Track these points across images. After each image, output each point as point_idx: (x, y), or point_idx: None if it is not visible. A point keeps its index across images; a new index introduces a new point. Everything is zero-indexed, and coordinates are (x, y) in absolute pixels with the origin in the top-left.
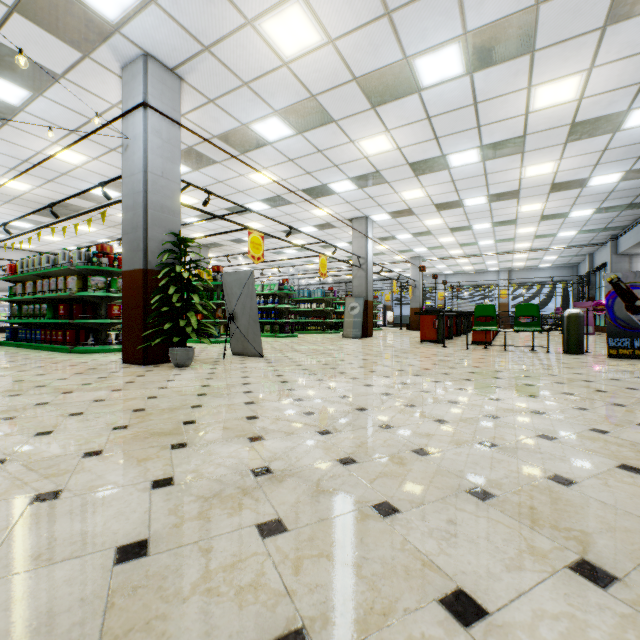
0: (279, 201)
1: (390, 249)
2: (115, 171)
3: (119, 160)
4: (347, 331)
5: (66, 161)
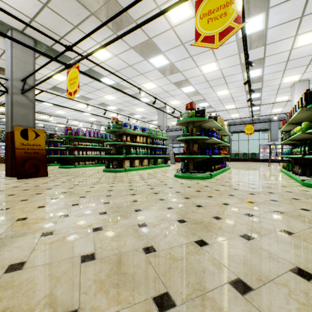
0: (193, 94)
1: (110, 116)
2: (272, 51)
3: (278, 58)
4: (172, 161)
5: (308, 32)
